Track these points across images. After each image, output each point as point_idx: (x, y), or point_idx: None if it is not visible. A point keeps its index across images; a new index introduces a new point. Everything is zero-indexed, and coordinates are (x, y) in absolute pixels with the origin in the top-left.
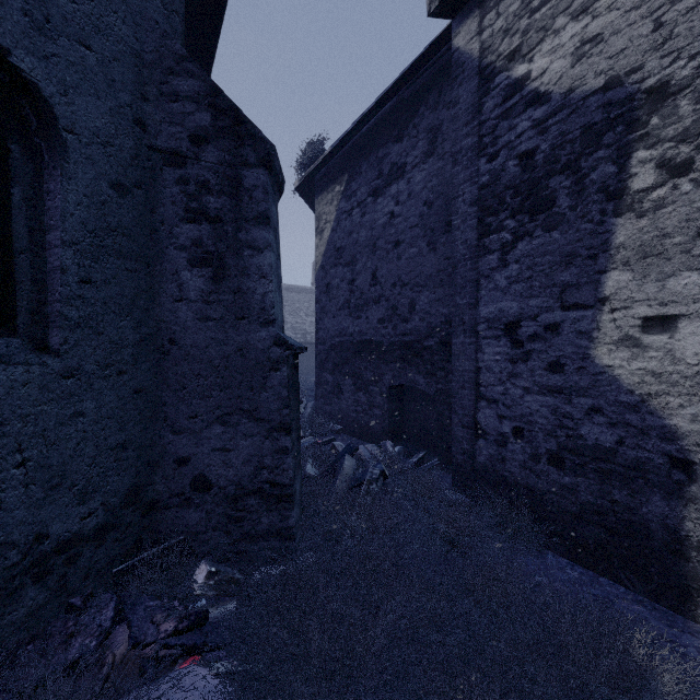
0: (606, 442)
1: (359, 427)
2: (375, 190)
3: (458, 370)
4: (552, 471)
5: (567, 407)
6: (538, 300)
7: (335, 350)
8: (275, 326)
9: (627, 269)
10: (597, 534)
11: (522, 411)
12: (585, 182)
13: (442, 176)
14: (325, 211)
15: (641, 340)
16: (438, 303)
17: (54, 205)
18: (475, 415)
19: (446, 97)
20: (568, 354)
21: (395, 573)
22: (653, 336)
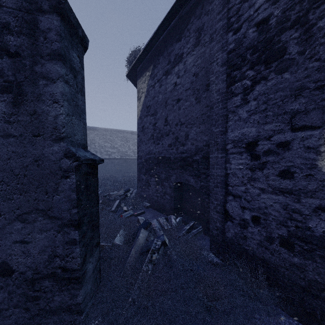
0: None
1: (158, 205)
2: (166, 71)
3: (214, 174)
4: (284, 252)
5: (296, 204)
6: (272, 125)
7: (146, 162)
8: (65, 142)
9: None
10: (324, 308)
11: (259, 205)
12: (313, 30)
13: (204, 57)
14: (141, 87)
15: None
16: (201, 134)
17: None
18: (224, 205)
19: (206, 8)
20: (297, 165)
21: None
22: None
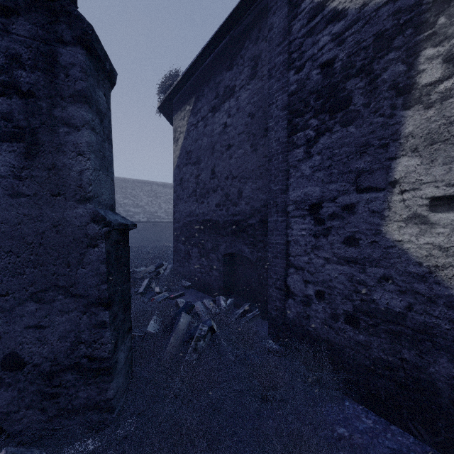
0: (396, 307)
1: (202, 284)
2: (214, 107)
3: (273, 242)
4: (349, 329)
5: (361, 275)
6: (337, 184)
7: (186, 227)
8: (92, 203)
9: (415, 155)
10: (388, 386)
11: (323, 278)
12: (377, 81)
13: (261, 93)
14: (179, 125)
15: (429, 218)
16: (258, 191)
17: None
18: (285, 279)
19: (264, 32)
20: (362, 230)
21: (206, 448)
22: (440, 214)
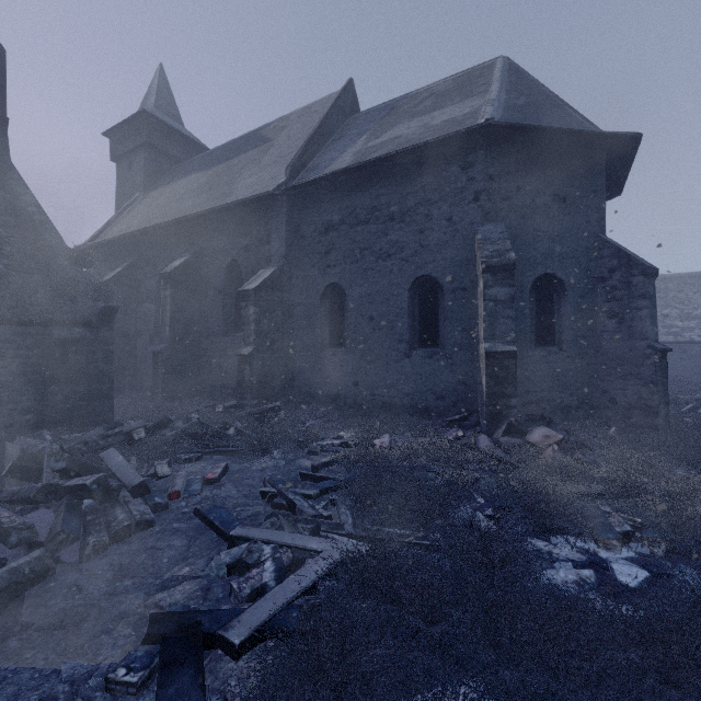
0: None
1: None
2: None
3: None
4: None
5: None
6: None
7: None
8: (647, 340)
9: None
10: None
11: None
12: None
13: None
14: None
15: None
16: None
17: (563, 308)
18: None
19: None
20: None
21: None
22: None
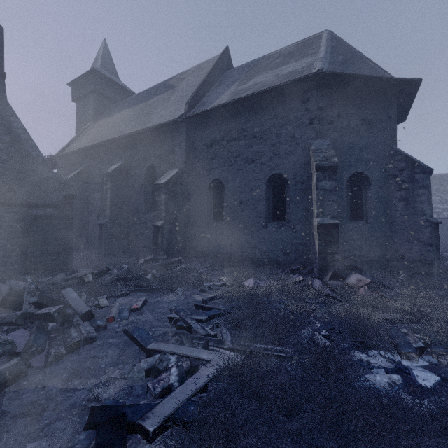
0: None
1: None
2: None
3: None
4: None
5: None
6: None
7: None
8: (425, 216)
9: None
10: None
11: None
12: None
13: None
14: None
15: None
16: None
17: (369, 195)
18: None
19: None
20: None
21: None
22: None
